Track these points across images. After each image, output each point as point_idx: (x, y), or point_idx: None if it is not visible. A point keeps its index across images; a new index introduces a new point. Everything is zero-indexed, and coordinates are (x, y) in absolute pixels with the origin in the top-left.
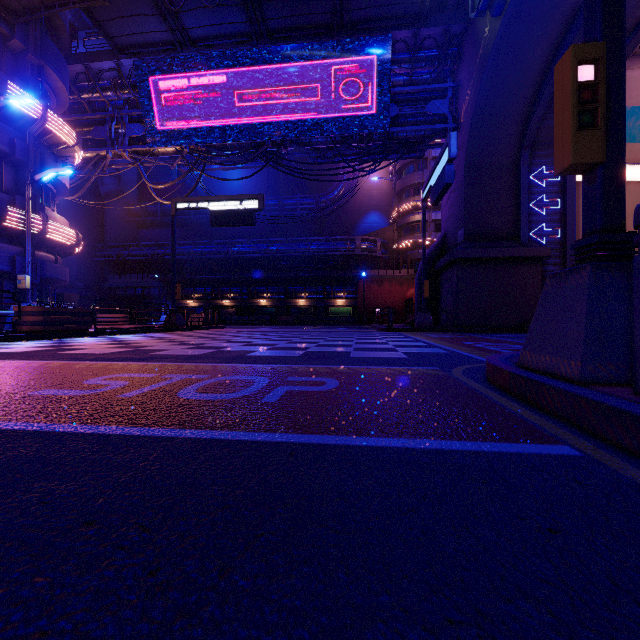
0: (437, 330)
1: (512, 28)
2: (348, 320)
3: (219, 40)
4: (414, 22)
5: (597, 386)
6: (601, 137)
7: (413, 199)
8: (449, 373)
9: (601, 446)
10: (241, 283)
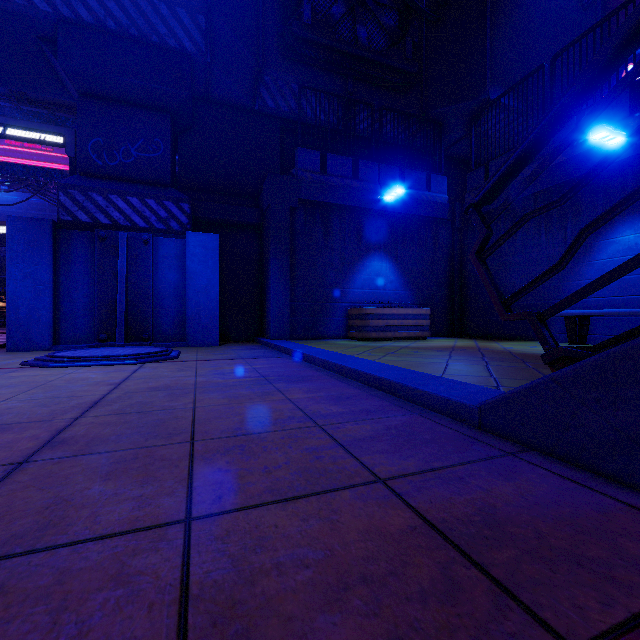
0: None
1: None
2: None
3: None
4: None
5: None
6: None
7: None
8: None
9: None
10: None
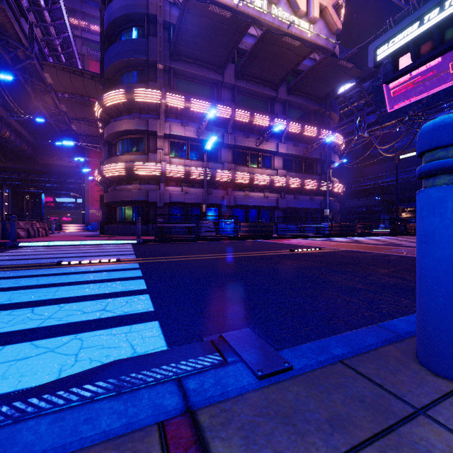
0: None
1: None
2: None
3: None
4: None
5: None
6: None
7: None
8: None
9: None
10: None
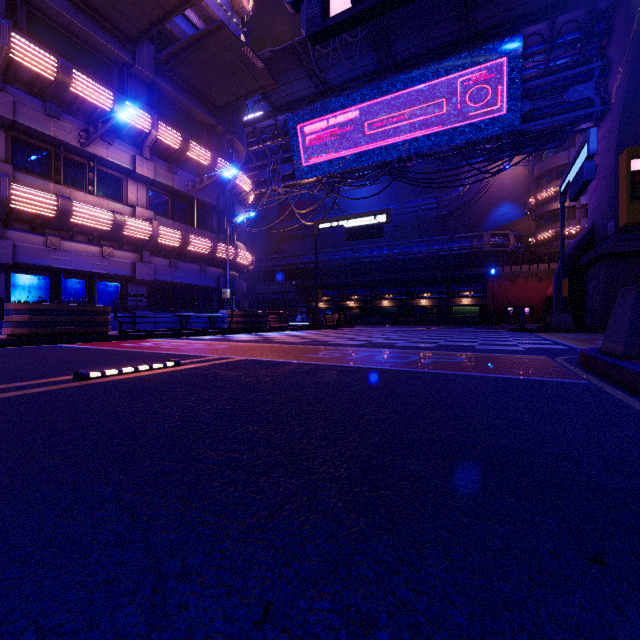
0: (578, 331)
1: None
2: (474, 320)
3: (353, 82)
4: (549, 13)
5: (629, 359)
6: None
7: (556, 184)
8: (552, 358)
9: (606, 382)
10: (364, 286)
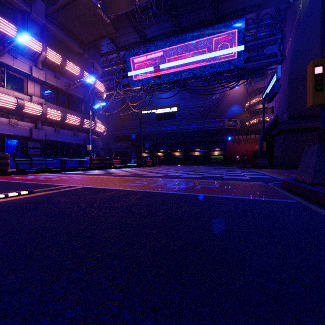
0: (271, 168)
1: (316, 3)
2: (221, 162)
3: (160, 36)
4: (257, 8)
5: (317, 185)
6: (324, 94)
7: (258, 96)
8: (266, 184)
9: (307, 201)
10: (167, 145)
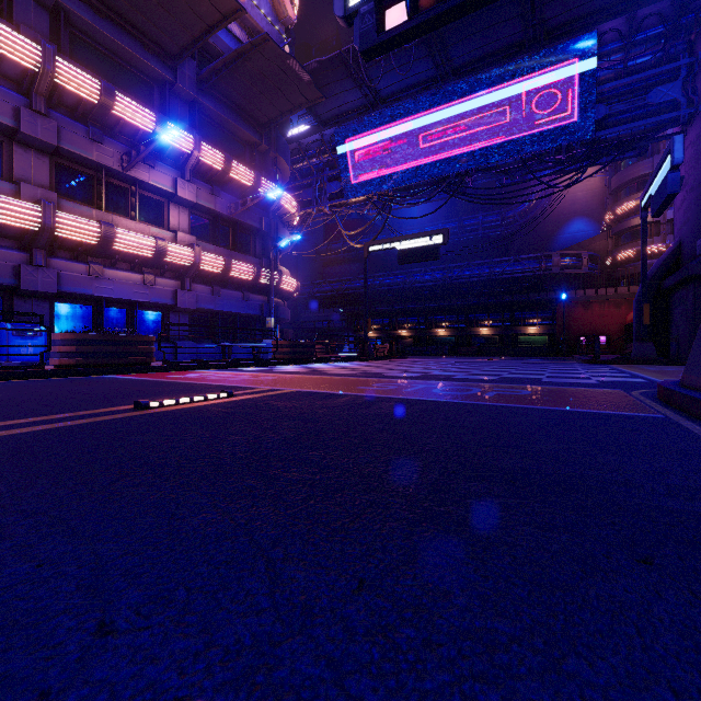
0: (662, 363)
1: None
2: (542, 351)
3: (406, 92)
4: (628, 6)
5: None
6: None
7: (636, 196)
8: (627, 392)
9: (684, 416)
10: (418, 313)
